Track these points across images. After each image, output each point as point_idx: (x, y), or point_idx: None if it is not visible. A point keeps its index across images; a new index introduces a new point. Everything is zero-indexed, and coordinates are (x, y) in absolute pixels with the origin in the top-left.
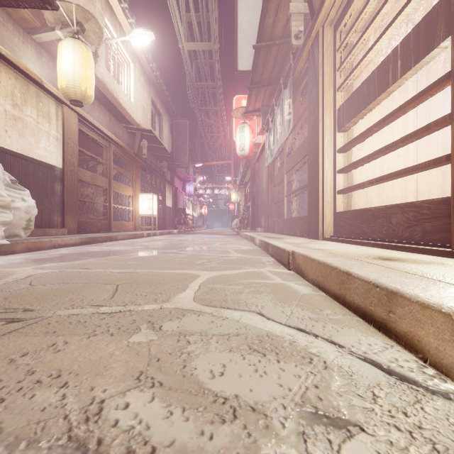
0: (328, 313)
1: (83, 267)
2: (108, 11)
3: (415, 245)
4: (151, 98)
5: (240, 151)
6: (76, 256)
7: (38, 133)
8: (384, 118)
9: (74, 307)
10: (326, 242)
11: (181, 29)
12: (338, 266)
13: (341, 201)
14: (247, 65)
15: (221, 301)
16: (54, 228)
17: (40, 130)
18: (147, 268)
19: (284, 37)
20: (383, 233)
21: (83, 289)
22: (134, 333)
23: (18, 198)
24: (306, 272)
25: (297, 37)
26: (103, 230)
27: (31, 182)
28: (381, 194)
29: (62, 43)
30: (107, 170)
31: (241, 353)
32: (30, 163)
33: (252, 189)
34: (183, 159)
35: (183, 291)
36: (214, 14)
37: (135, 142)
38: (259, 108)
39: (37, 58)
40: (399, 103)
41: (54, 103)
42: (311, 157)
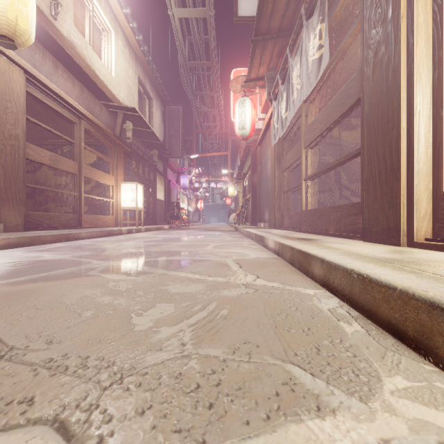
0: None
1: None
2: None
3: None
4: (139, 77)
5: (240, 130)
6: None
7: None
8: None
9: None
10: None
11: None
12: None
13: None
14: (251, 9)
15: None
16: None
17: None
18: None
19: None
20: None
21: None
22: None
23: None
24: None
25: None
26: (69, 226)
27: None
28: None
29: None
30: (76, 152)
31: None
32: None
33: (252, 179)
34: (176, 148)
35: None
36: None
37: (116, 123)
38: (264, 75)
39: None
40: None
41: None
42: (374, 98)
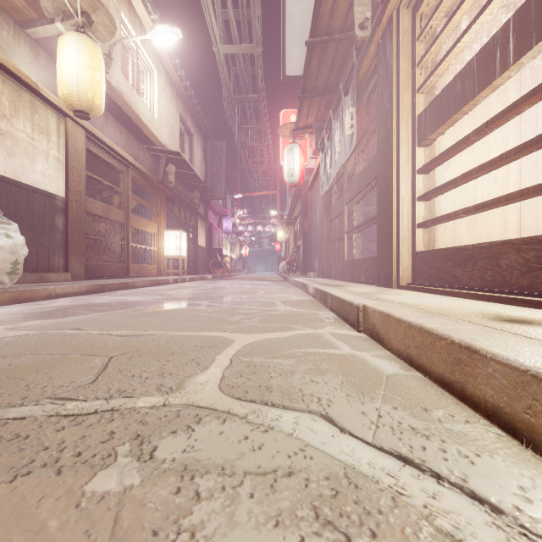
0: (441, 416)
1: (74, 327)
2: (125, 5)
3: (540, 297)
4: (180, 114)
5: (289, 177)
6: (73, 310)
7: (33, 153)
8: (487, 121)
9: (24, 402)
10: (404, 292)
11: (215, 28)
12: (449, 334)
13: (422, 238)
14: (298, 69)
15: (263, 389)
16: (55, 273)
17: (36, 148)
18: (162, 328)
19: (344, 30)
20: (486, 280)
21: (56, 366)
22: (101, 468)
23: (1, 234)
24: (386, 338)
25: (363, 26)
26: (118, 275)
27: (24, 215)
28: (474, 228)
29: (63, 38)
30: (124, 201)
31: (300, 532)
32: (22, 190)
33: (303, 225)
34: (219, 188)
35: (205, 369)
36: (256, 8)
37: (159, 167)
38: (313, 123)
39: (33, 58)
40: (497, 109)
41: (55, 115)
42: (382, 181)
